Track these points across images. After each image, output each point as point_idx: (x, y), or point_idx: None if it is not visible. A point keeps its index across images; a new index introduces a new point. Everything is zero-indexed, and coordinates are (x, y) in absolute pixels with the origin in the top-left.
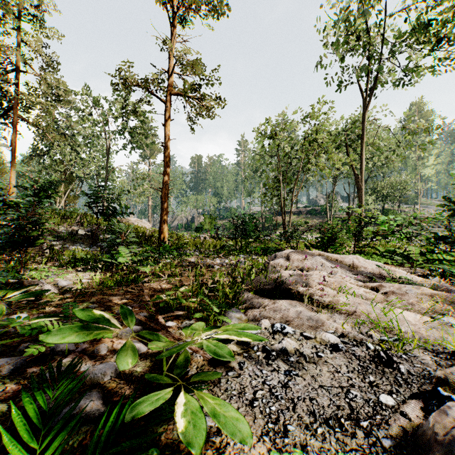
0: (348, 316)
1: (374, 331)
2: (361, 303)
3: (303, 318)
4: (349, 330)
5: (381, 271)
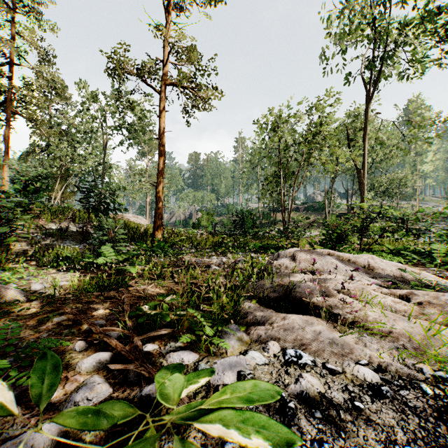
0: (381, 337)
1: (419, 360)
2: (397, 320)
3: (324, 341)
4: (388, 361)
5: (402, 274)
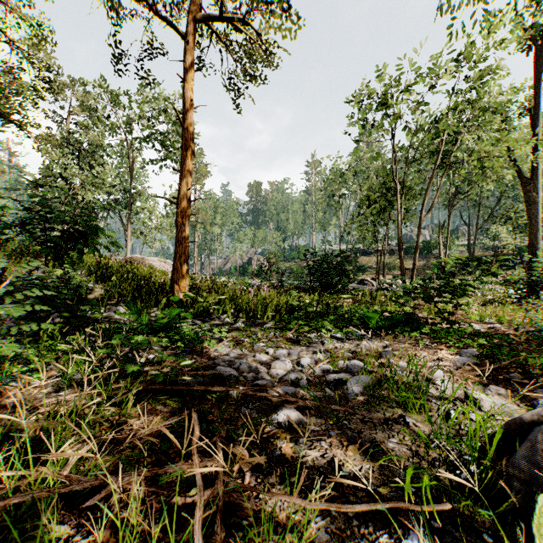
0: None
1: None
2: None
3: None
4: None
5: None
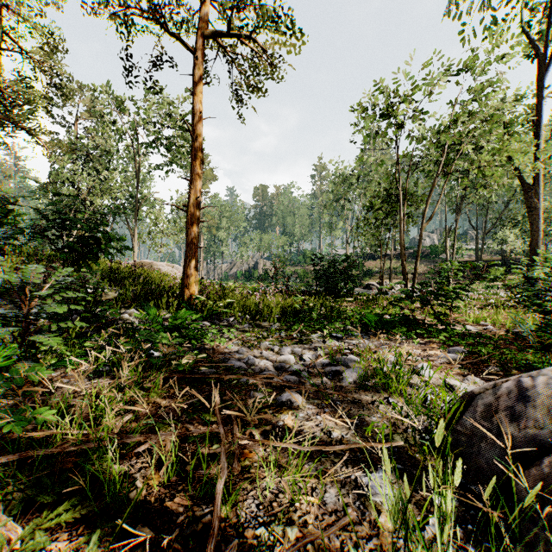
0: None
1: None
2: None
3: None
4: None
5: None
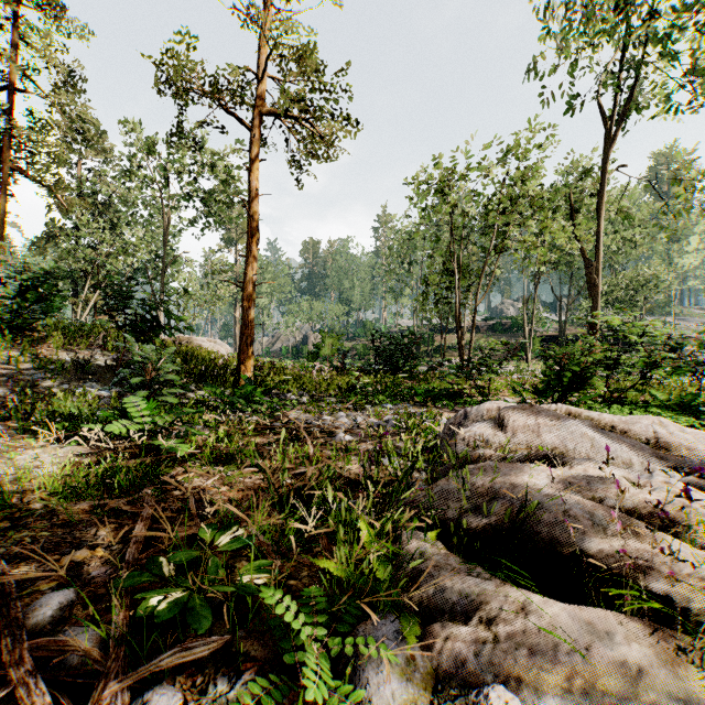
0: None
1: None
2: None
3: (660, 703)
4: None
5: None
